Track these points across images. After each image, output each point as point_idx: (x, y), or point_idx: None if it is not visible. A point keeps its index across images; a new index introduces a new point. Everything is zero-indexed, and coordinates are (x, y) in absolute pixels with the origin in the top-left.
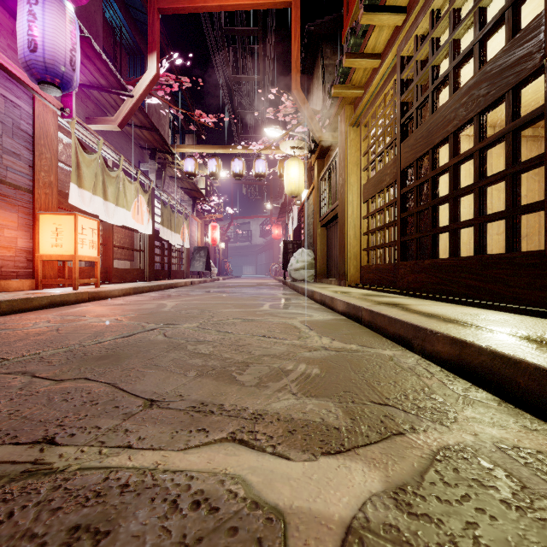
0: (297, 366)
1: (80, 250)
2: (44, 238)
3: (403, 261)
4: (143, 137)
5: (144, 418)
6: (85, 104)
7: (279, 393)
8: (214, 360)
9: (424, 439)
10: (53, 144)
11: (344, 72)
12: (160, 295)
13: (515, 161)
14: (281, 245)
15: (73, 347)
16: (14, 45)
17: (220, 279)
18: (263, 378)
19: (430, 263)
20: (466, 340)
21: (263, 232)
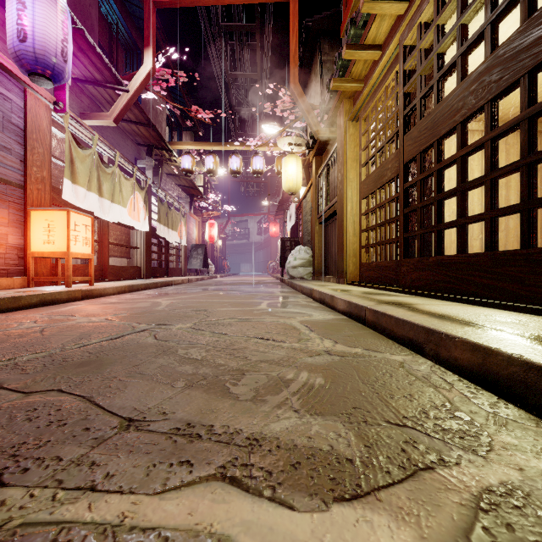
0: (298, 374)
1: (73, 247)
2: (36, 235)
3: (406, 258)
4: (139, 133)
5: (116, 445)
6: (80, 99)
7: (278, 410)
8: (206, 367)
9: (459, 477)
10: (46, 139)
11: (343, 65)
12: (155, 293)
13: (532, 150)
14: (279, 243)
15: (53, 351)
16: (5, 37)
17: (217, 276)
18: (260, 389)
19: (435, 260)
20: (491, 347)
21: (261, 229)
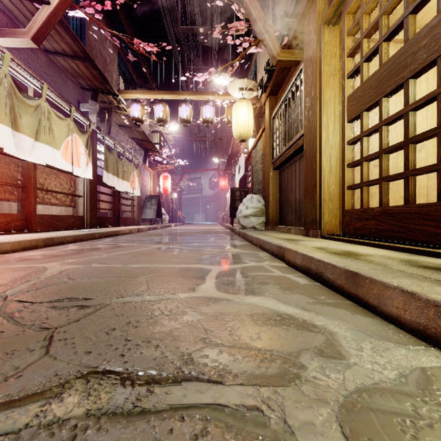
0: None
1: None
2: None
3: None
4: (80, 73)
5: None
6: None
7: None
8: None
9: None
10: None
11: None
12: (77, 248)
13: None
14: (227, 196)
15: None
16: None
17: (171, 225)
18: None
19: None
20: None
21: (212, 184)
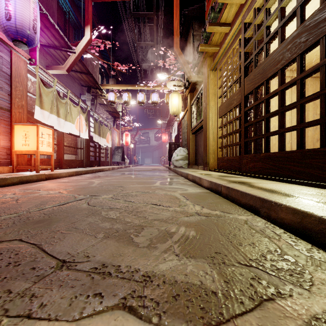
0: (179, 228)
1: (41, 148)
2: (18, 140)
3: (246, 154)
4: (82, 79)
5: (51, 280)
6: (46, 57)
7: (165, 254)
8: (118, 223)
9: (293, 306)
10: (24, 81)
11: (206, 36)
12: (92, 176)
13: None
14: (167, 146)
15: (21, 213)
16: None
17: (130, 166)
18: (153, 239)
19: (264, 155)
20: (306, 211)
21: (157, 138)
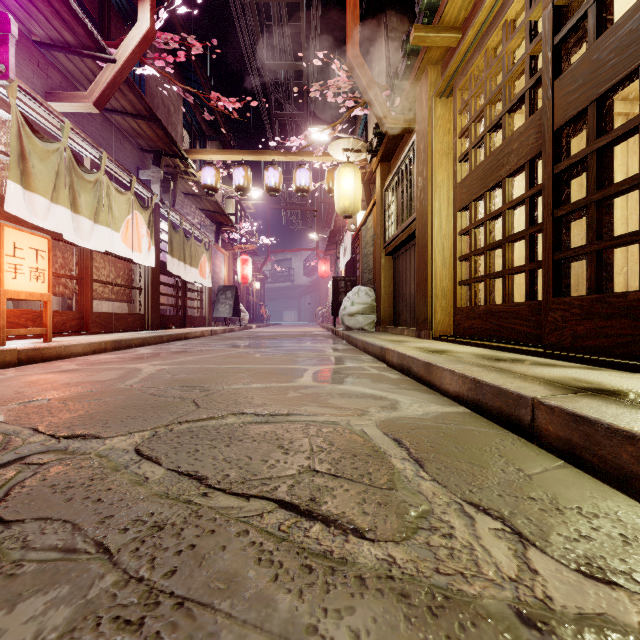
0: None
1: (11, 283)
2: None
3: (558, 296)
4: (141, 132)
5: None
6: (46, 73)
7: None
8: None
9: None
10: None
11: (430, 3)
12: (151, 351)
13: None
14: (330, 285)
15: None
16: None
17: (252, 326)
18: None
19: None
20: None
21: (308, 269)
